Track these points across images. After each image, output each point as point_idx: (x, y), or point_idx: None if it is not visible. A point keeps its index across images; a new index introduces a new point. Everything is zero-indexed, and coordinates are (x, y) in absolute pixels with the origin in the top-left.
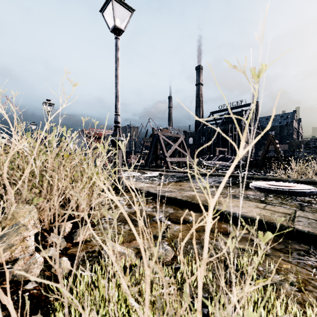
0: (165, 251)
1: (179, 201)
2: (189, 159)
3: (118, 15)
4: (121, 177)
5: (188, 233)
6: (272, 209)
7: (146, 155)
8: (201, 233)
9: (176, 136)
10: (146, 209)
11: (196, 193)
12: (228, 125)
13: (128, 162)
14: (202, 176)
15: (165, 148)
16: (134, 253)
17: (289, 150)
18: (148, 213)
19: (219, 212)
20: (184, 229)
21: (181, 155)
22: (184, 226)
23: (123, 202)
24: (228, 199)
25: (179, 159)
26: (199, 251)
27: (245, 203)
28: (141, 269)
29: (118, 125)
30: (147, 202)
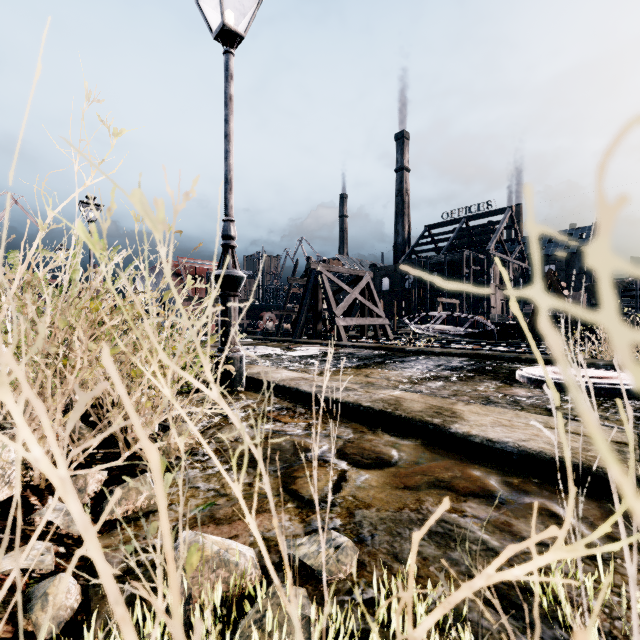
0: (335, 551)
1: (365, 411)
2: (383, 321)
3: (230, 4)
4: (238, 358)
5: (446, 600)
6: (584, 432)
7: (294, 312)
8: (422, 492)
9: (356, 274)
10: (291, 431)
11: (627, 481)
12: (461, 252)
13: (258, 328)
14: (411, 356)
15: (333, 299)
16: (254, 558)
17: (589, 303)
18: (296, 440)
19: (631, 538)
20: (379, 481)
21: (365, 312)
22: (381, 473)
23: (240, 413)
24: (476, 407)
25: (361, 321)
26: (422, 548)
27: (519, 418)
28: (270, 616)
29: (231, 243)
30: (293, 413)
